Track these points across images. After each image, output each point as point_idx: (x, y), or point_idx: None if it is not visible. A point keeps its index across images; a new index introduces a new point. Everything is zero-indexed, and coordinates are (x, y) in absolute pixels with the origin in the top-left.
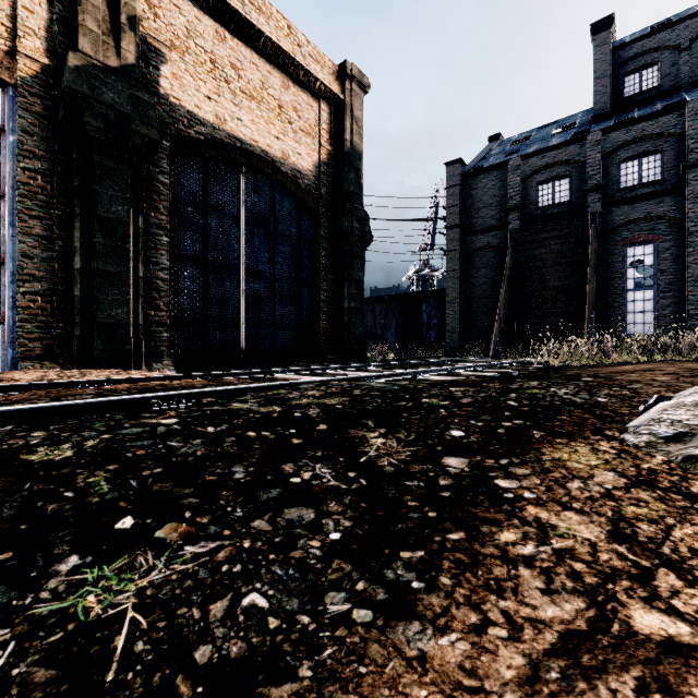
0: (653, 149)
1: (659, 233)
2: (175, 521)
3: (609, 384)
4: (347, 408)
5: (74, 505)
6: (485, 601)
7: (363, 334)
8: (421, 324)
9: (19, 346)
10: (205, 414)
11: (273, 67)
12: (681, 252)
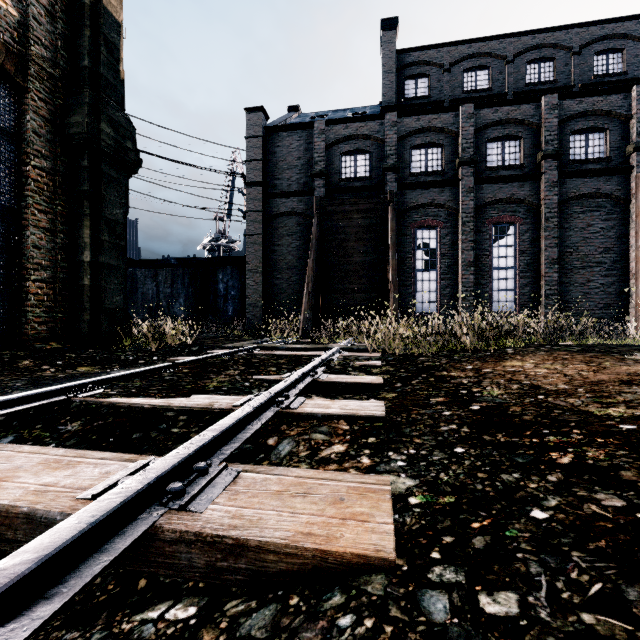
0: (437, 142)
1: (440, 220)
2: None
3: None
4: None
5: None
6: None
7: (123, 306)
8: (217, 295)
9: None
10: None
11: None
12: (456, 239)
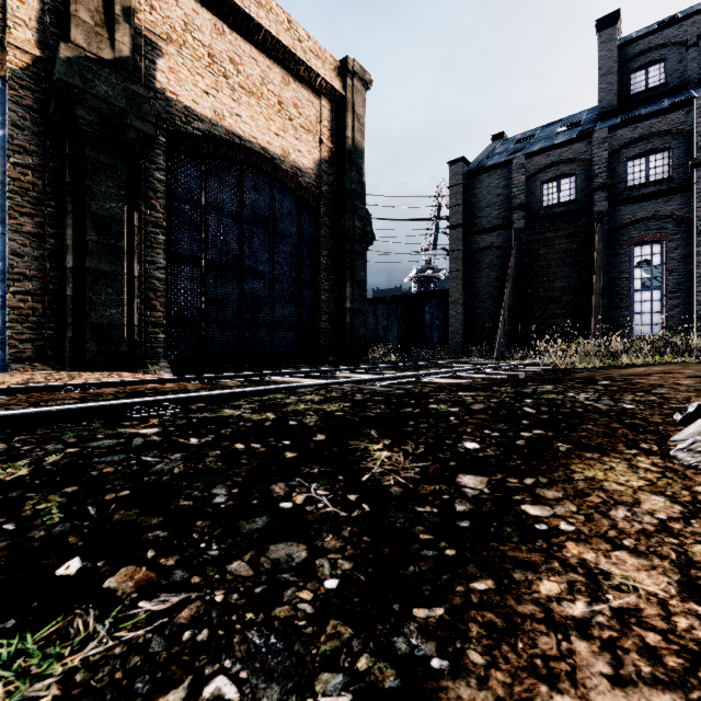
0: (661, 147)
1: (667, 233)
2: (132, 564)
3: (630, 388)
4: (348, 415)
5: (12, 542)
6: (534, 695)
7: (365, 335)
8: (424, 325)
9: (8, 347)
10: (191, 423)
11: (273, 62)
12: (689, 251)
